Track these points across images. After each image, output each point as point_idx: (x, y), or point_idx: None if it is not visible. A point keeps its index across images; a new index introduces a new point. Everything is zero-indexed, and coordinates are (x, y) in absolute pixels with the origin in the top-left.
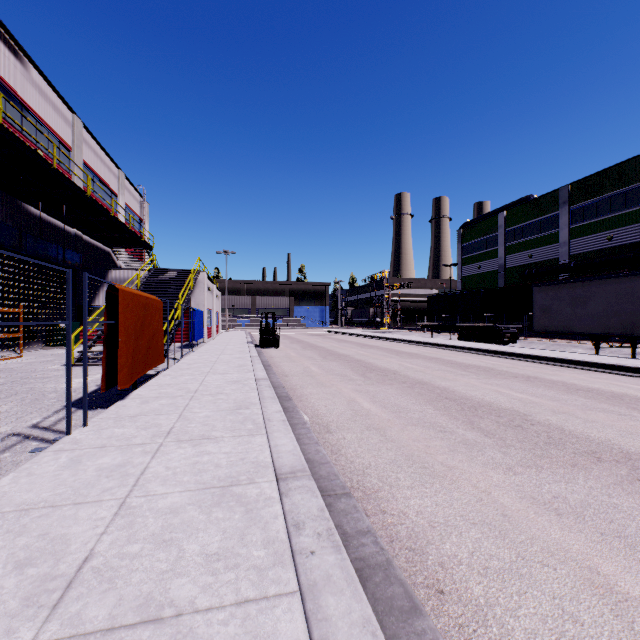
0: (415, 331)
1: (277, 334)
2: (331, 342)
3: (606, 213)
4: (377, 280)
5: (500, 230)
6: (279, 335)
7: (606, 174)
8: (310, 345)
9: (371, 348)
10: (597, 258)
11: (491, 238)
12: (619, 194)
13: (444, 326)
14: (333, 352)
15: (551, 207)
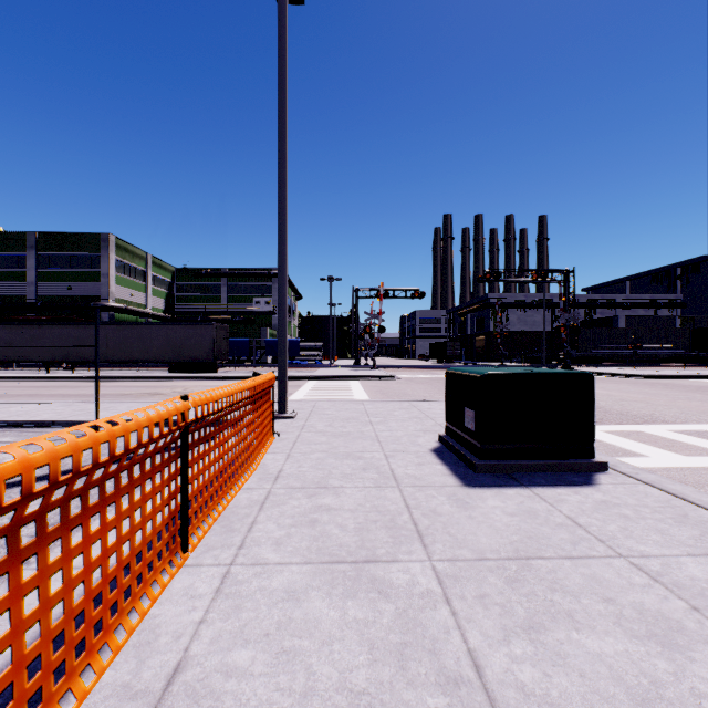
0: None
1: None
2: None
3: (68, 268)
4: None
5: None
6: None
7: (68, 237)
8: None
9: None
10: (60, 303)
11: None
12: (77, 256)
13: None
14: None
15: (20, 246)
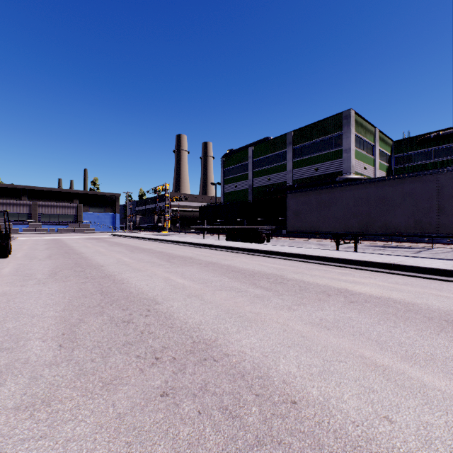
0: (190, 233)
1: (6, 239)
2: (101, 246)
3: (314, 152)
4: (160, 192)
5: (250, 160)
6: (6, 240)
7: (314, 126)
8: (67, 251)
9: (142, 252)
10: (310, 182)
11: (244, 165)
12: (321, 140)
13: (214, 228)
14: (84, 261)
15: (282, 146)
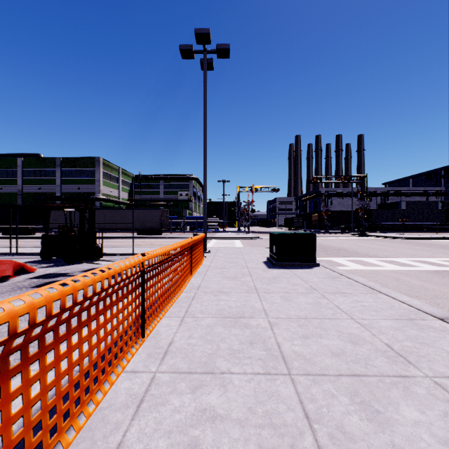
0: None
1: None
2: None
3: (78, 177)
4: None
5: (19, 168)
6: None
7: (78, 159)
8: None
9: None
10: (74, 196)
11: (12, 171)
12: (83, 170)
13: None
14: None
15: (52, 165)
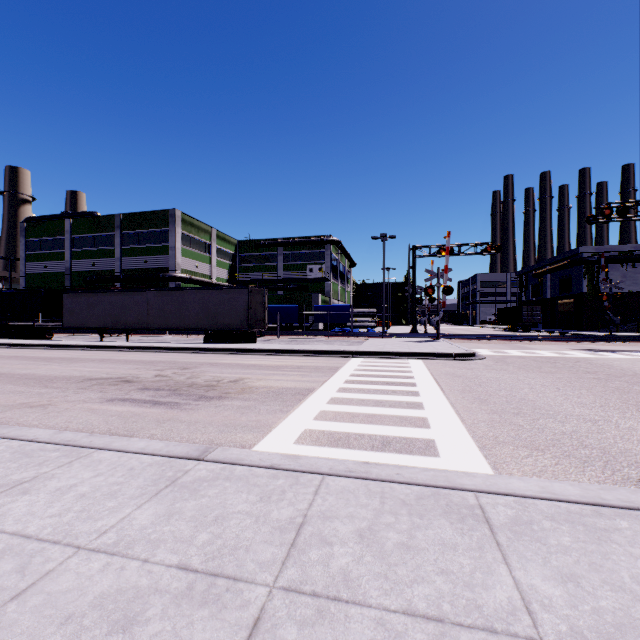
0: None
1: None
2: None
3: (144, 243)
4: None
5: (68, 235)
6: None
7: (144, 216)
8: None
9: None
10: (137, 275)
11: (59, 240)
12: (151, 232)
13: None
14: None
15: (110, 227)
